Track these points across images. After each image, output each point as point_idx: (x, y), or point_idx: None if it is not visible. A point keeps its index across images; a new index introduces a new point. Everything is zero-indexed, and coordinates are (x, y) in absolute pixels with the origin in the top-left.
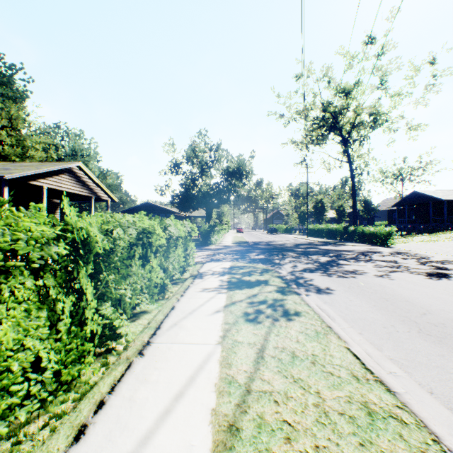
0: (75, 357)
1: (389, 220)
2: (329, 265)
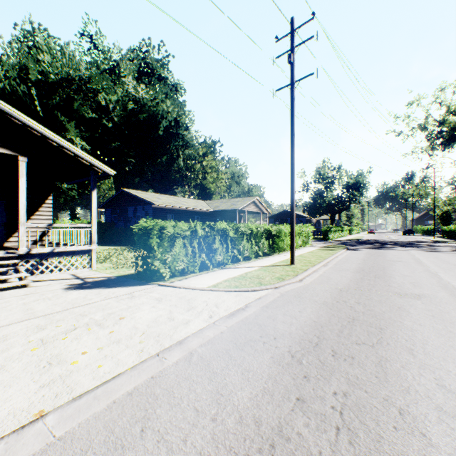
0: (287, 246)
1: None
2: (384, 247)
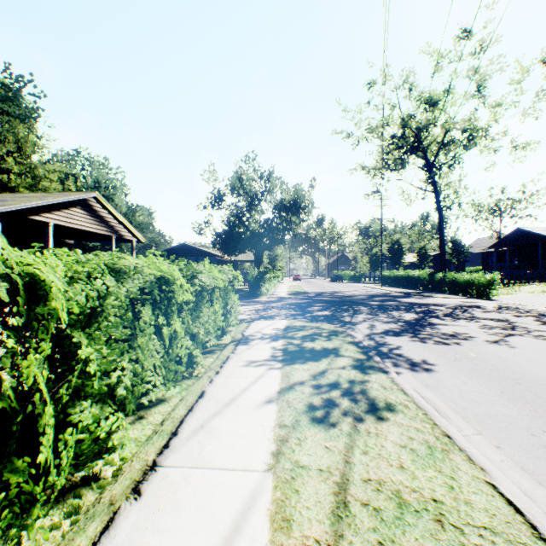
0: None
1: (484, 265)
2: (418, 325)
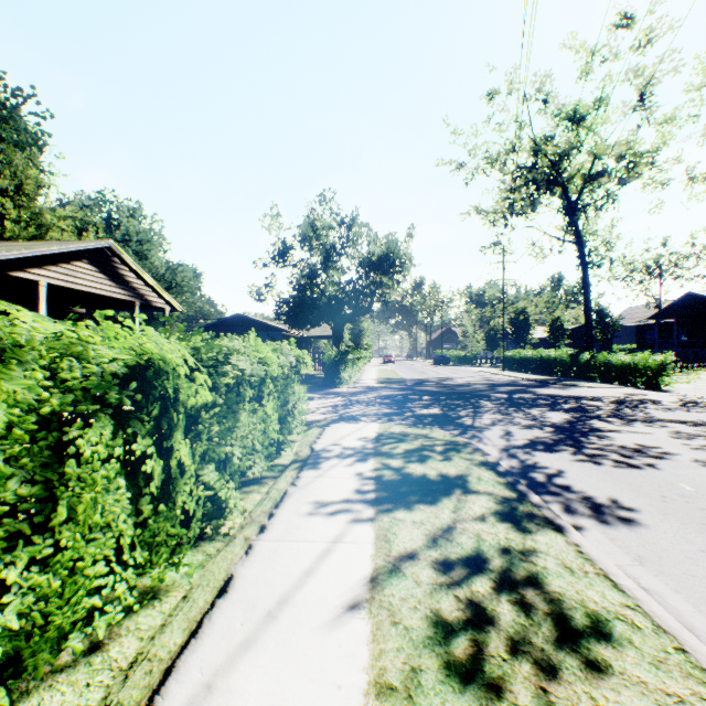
0: None
1: (640, 342)
2: (577, 433)
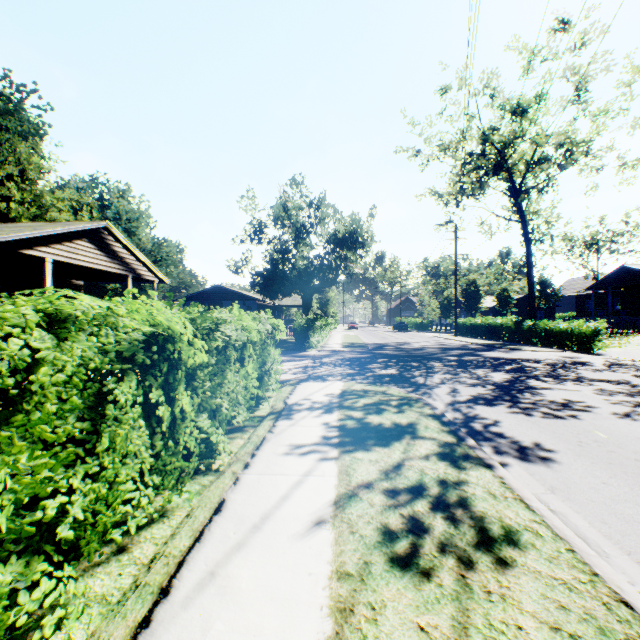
0: None
1: (579, 311)
2: (515, 390)
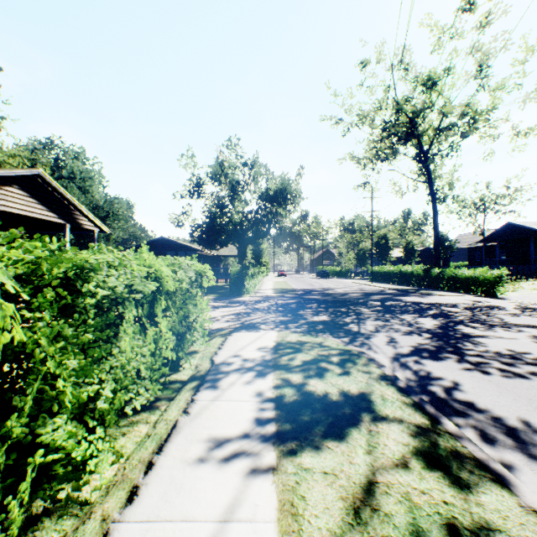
0: None
1: (471, 260)
2: (453, 339)
